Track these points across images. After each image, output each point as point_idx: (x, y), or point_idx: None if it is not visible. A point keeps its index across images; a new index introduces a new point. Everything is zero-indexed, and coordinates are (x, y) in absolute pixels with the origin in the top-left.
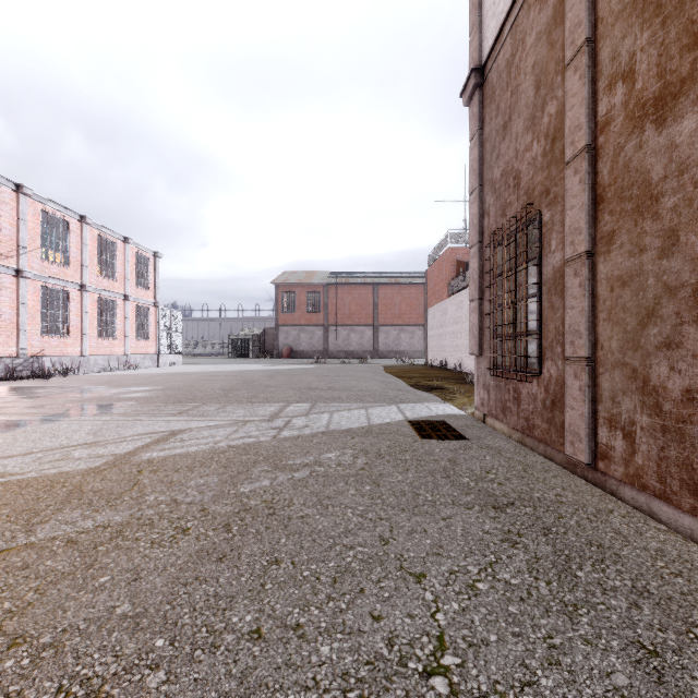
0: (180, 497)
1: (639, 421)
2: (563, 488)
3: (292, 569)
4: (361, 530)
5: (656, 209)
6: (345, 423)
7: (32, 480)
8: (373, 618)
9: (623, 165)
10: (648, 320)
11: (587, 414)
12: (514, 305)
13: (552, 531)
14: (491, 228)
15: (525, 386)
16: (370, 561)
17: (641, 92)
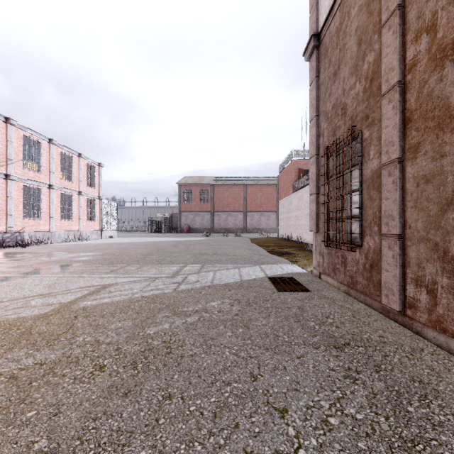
0: (102, 338)
1: (440, 281)
2: (383, 330)
3: (182, 404)
4: (236, 367)
5: (453, 125)
6: (224, 279)
7: None
8: None
9: (427, 94)
10: (447, 207)
11: (398, 275)
12: (342, 197)
13: (382, 368)
14: (325, 144)
15: (350, 254)
16: (243, 396)
17: (442, 39)
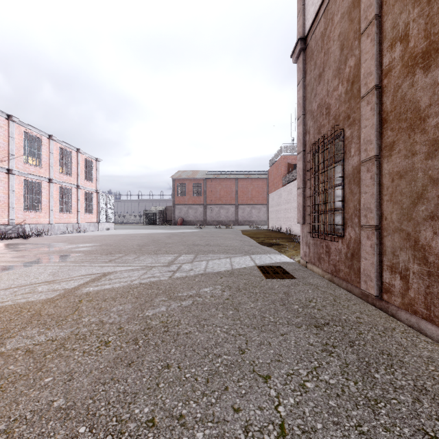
0: (105, 319)
1: (412, 268)
2: (360, 312)
3: (178, 372)
4: (226, 343)
5: (423, 127)
6: (216, 268)
7: (8, 307)
8: (234, 410)
9: (400, 97)
10: (418, 200)
11: (376, 263)
12: (326, 191)
13: (355, 344)
14: (311, 141)
15: (333, 244)
16: (232, 366)
17: (413, 48)
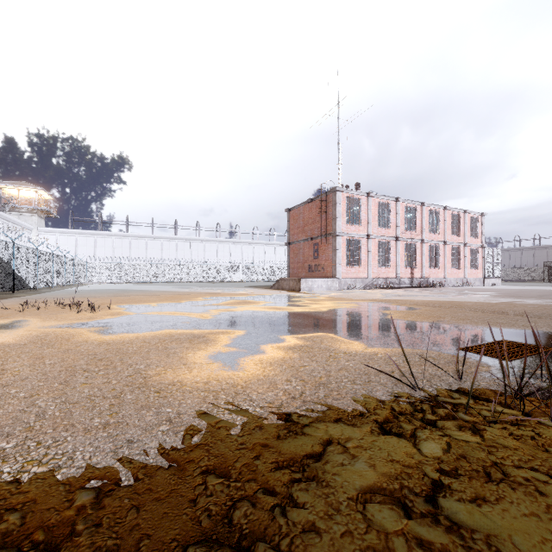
0: (526, 306)
1: None
2: None
3: None
4: None
5: None
6: None
7: (482, 302)
8: None
9: None
10: None
11: None
12: None
13: None
14: None
15: None
16: None
17: None
